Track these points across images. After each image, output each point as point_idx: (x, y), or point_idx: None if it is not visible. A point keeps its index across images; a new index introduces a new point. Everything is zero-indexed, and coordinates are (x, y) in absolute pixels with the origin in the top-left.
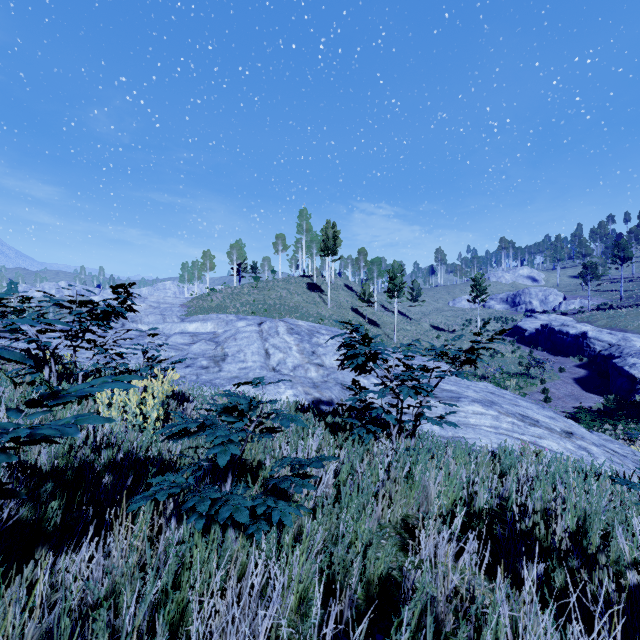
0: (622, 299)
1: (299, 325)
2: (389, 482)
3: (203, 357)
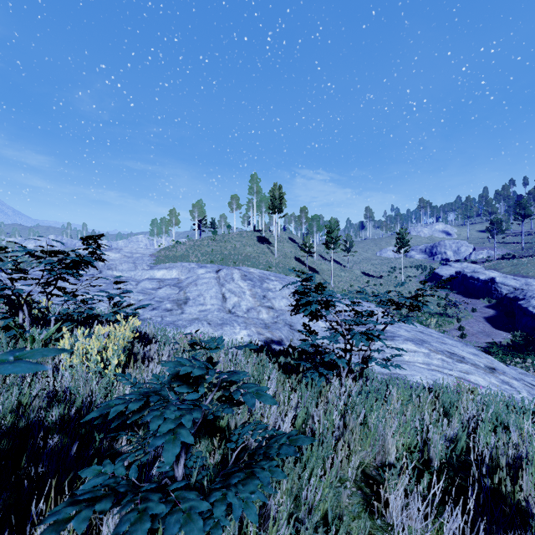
0: (523, 250)
1: (251, 272)
2: (348, 433)
3: (167, 300)
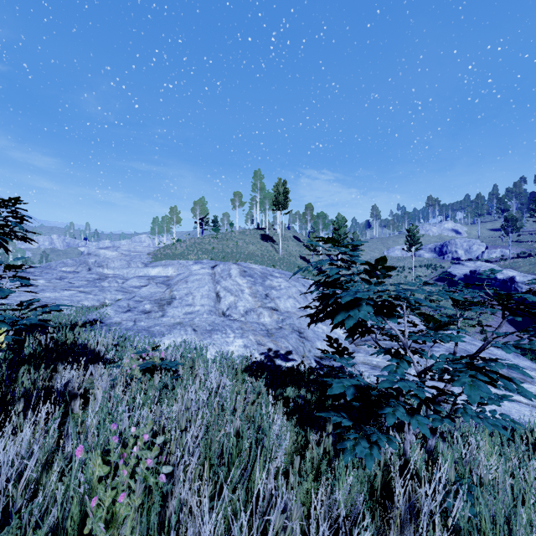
0: None
1: (252, 268)
2: None
3: (148, 300)
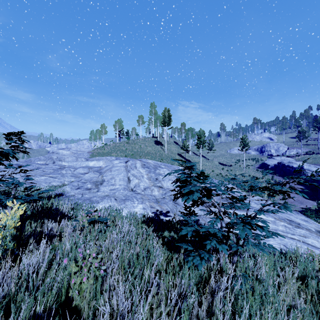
0: (319, 149)
1: (149, 162)
2: None
3: (89, 182)
